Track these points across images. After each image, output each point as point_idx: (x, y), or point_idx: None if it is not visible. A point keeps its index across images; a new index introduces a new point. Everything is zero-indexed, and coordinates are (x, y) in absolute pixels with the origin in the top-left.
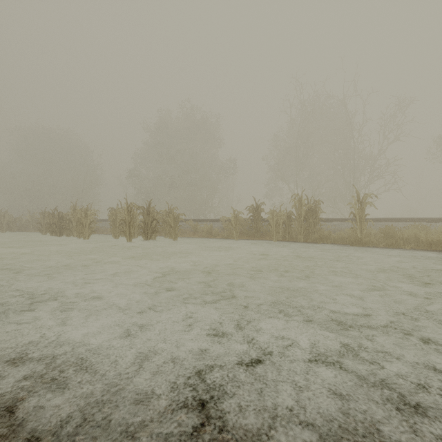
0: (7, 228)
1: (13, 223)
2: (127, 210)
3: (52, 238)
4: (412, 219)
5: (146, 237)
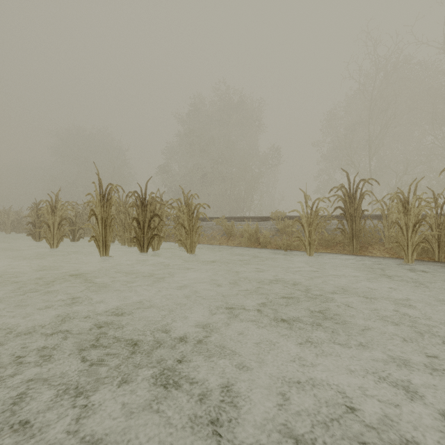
0: (12, 229)
1: (18, 223)
2: (100, 197)
3: (35, 243)
4: None
5: (141, 248)
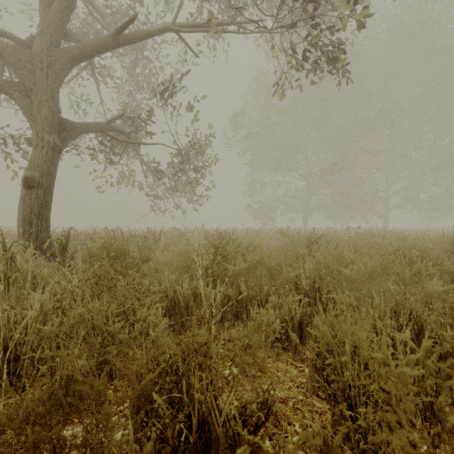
0: None
1: None
2: None
3: None
4: (4, 227)
5: None
